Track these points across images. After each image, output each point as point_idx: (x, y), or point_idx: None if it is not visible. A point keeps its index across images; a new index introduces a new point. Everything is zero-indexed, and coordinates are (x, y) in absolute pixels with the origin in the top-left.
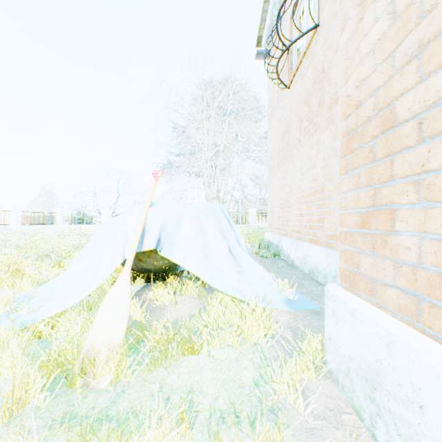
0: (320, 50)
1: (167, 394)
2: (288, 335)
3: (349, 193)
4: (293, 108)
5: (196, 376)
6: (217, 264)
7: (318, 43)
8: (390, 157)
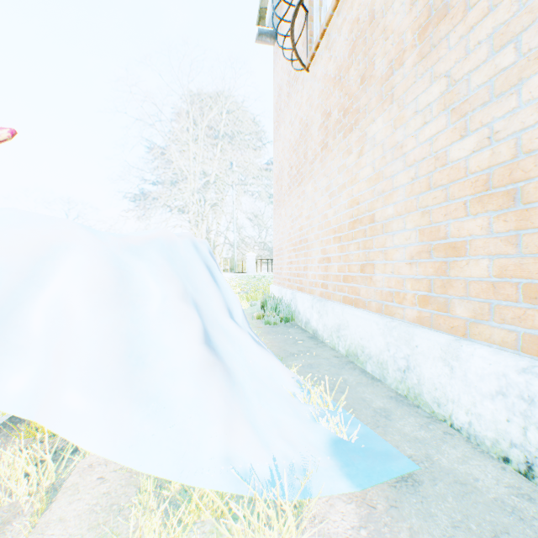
0: None
1: None
2: None
3: None
4: (315, 99)
5: None
6: (168, 386)
7: None
8: None
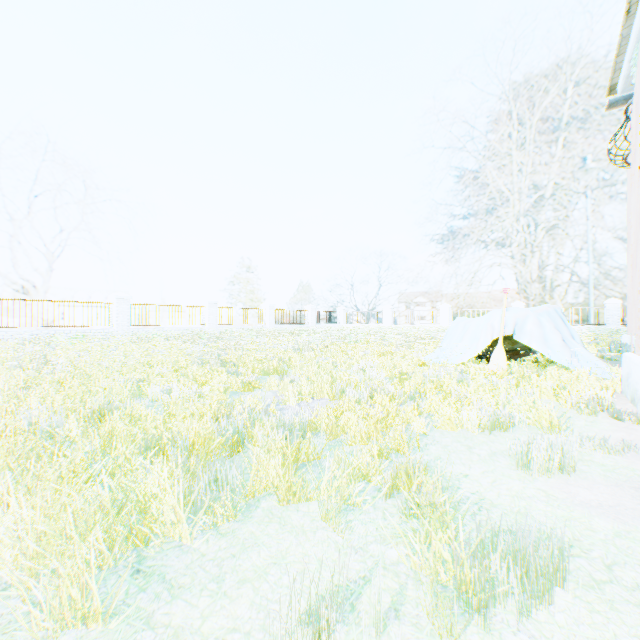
0: None
1: None
2: None
3: None
4: None
5: None
6: (552, 347)
7: None
8: None
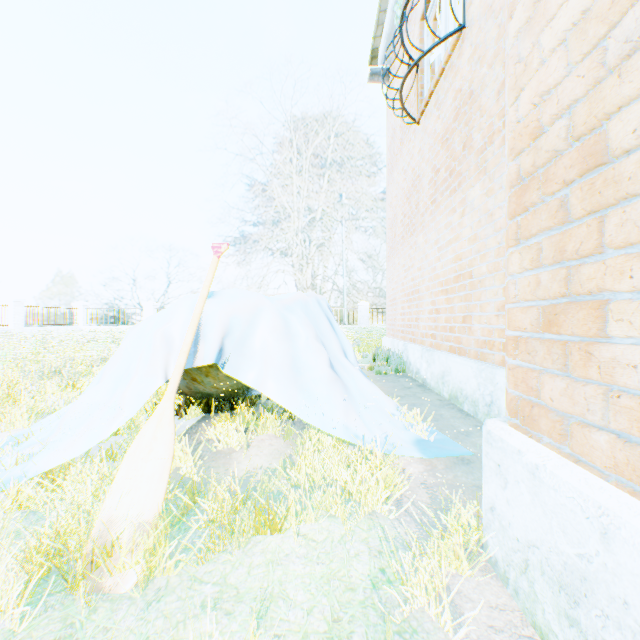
0: (467, 63)
1: (229, 603)
2: (422, 498)
3: (521, 275)
4: (425, 152)
5: (277, 571)
6: (312, 386)
7: (462, 54)
8: (596, 215)
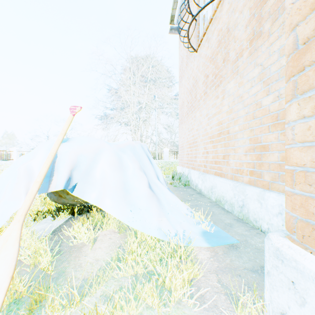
0: (226, 13)
1: None
2: (214, 283)
3: (294, 123)
4: (200, 67)
5: None
6: (137, 201)
7: (223, 9)
8: None
